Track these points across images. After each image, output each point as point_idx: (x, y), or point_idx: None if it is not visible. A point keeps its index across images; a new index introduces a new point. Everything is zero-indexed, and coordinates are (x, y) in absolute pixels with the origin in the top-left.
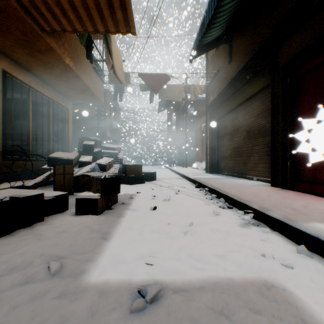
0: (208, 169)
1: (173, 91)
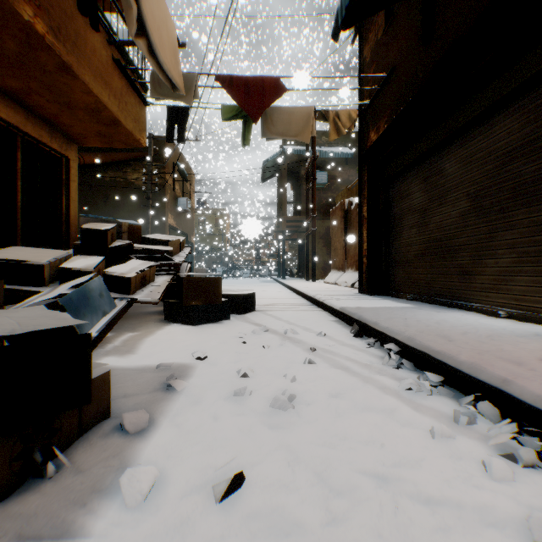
0: (365, 287)
1: (293, 122)
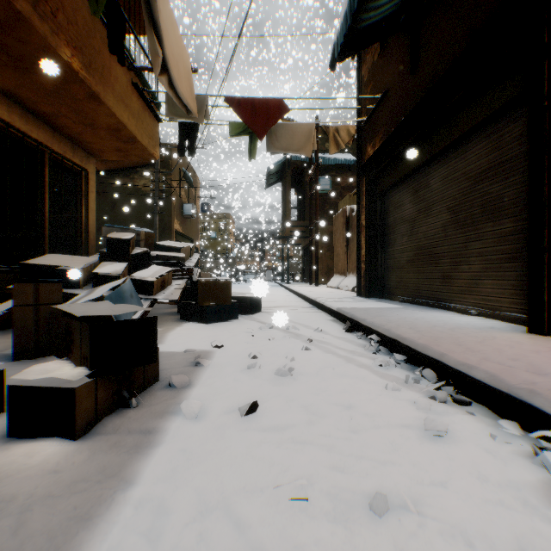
0: (363, 290)
1: (296, 137)
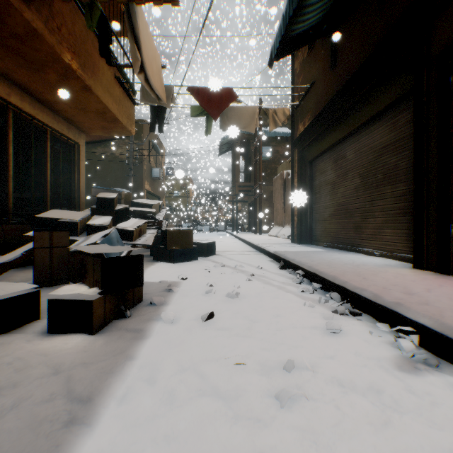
0: (296, 238)
1: (242, 117)
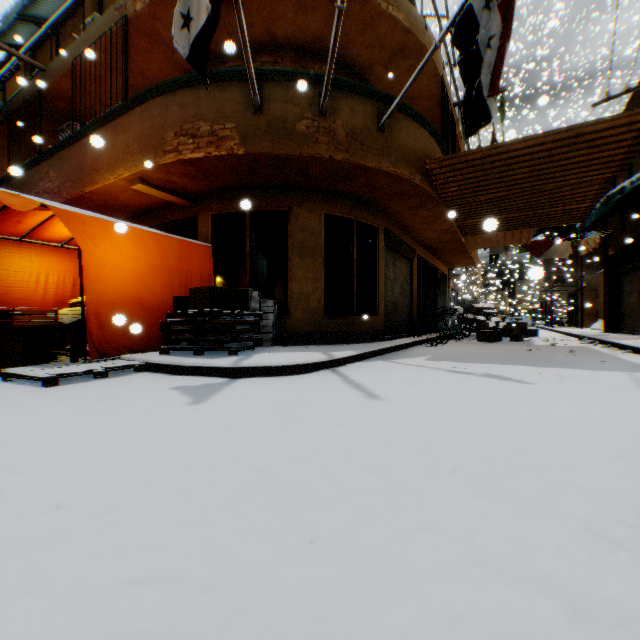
0: (605, 328)
1: (557, 250)
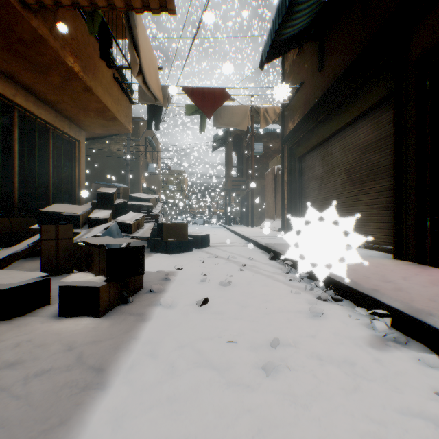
0: (286, 230)
1: (235, 116)
